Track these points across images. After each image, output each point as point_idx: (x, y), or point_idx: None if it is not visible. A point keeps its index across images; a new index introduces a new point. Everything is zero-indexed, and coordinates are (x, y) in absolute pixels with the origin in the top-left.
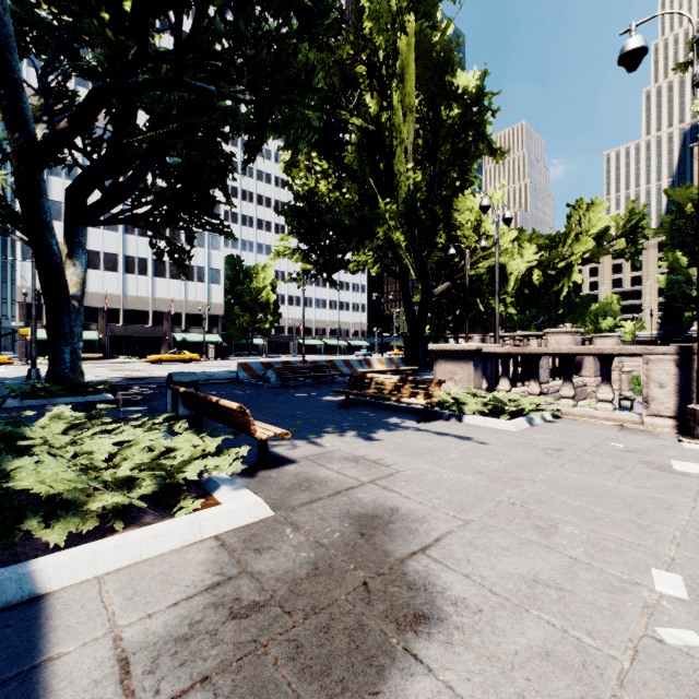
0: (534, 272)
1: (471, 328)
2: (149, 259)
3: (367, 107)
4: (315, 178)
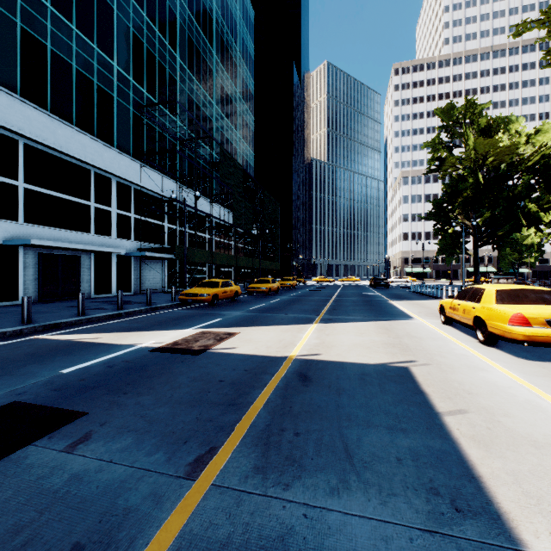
0: None
1: None
2: None
3: None
4: None
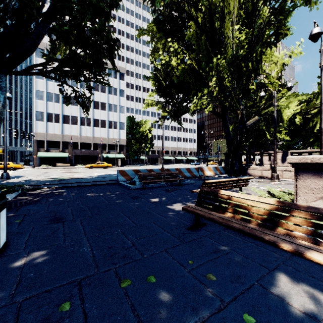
0: (296, 116)
1: (258, 149)
2: (91, 118)
3: (202, 0)
4: (168, 55)
